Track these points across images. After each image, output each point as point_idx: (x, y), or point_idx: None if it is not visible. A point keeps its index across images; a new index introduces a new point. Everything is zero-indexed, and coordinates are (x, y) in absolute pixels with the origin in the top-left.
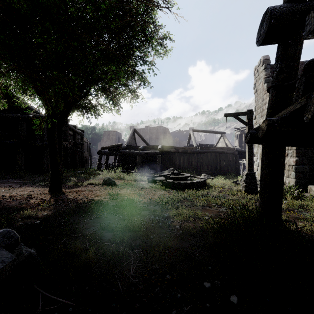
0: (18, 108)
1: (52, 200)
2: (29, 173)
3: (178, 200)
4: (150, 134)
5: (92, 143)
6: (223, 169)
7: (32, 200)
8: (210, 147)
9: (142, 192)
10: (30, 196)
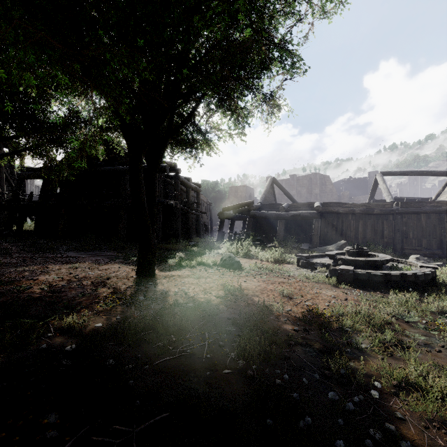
0: (124, 159)
1: (130, 292)
2: (130, 244)
3: (382, 323)
4: (298, 187)
5: (215, 205)
6: None
7: (103, 290)
8: (425, 202)
9: (288, 289)
10: (106, 280)
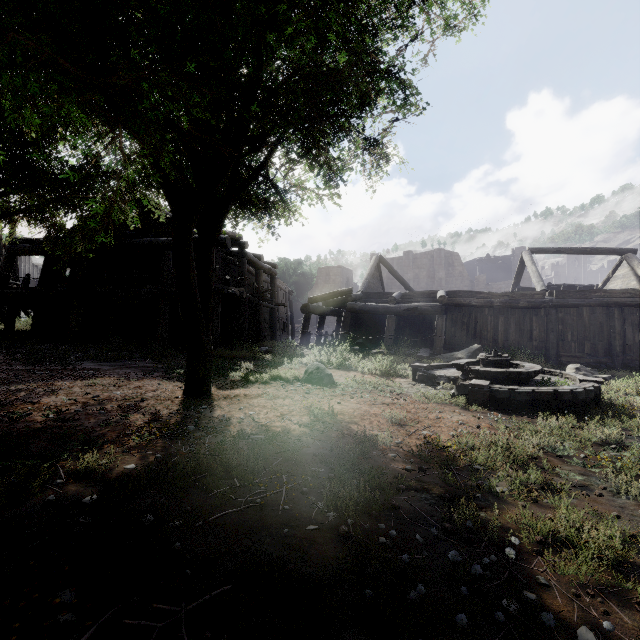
0: (165, 228)
1: (175, 419)
2: (175, 350)
3: (525, 458)
4: (416, 268)
5: (297, 294)
6: (635, 351)
7: (136, 416)
8: (588, 291)
9: (399, 412)
10: (140, 402)
